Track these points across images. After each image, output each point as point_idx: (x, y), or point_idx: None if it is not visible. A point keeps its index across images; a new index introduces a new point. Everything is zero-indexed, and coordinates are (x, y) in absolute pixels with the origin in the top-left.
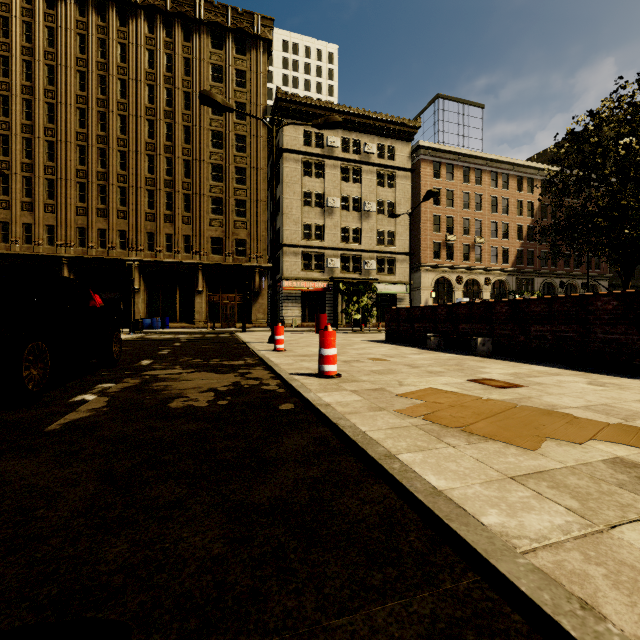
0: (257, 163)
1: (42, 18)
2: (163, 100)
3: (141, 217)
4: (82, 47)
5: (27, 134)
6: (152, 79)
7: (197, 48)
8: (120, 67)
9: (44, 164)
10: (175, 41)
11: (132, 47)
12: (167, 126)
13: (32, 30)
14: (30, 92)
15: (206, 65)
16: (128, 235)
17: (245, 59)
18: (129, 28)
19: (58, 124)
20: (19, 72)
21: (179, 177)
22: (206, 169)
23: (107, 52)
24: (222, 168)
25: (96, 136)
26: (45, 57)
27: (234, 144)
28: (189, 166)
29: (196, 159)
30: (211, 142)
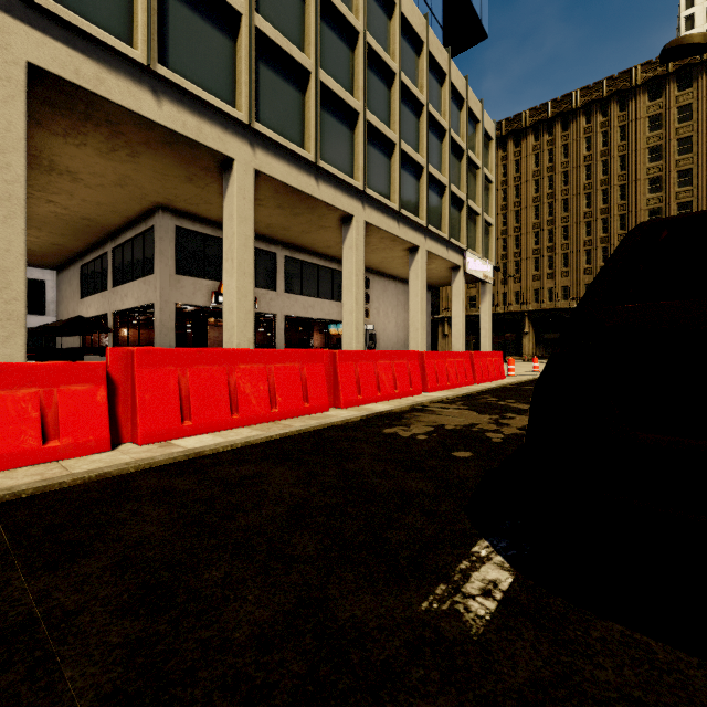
0: (706, 191)
1: (512, 157)
2: (599, 172)
3: (580, 273)
4: (536, 162)
5: (503, 236)
6: (589, 160)
7: (632, 112)
8: (563, 163)
9: (513, 252)
10: (610, 118)
11: (572, 143)
12: (602, 192)
13: (506, 168)
14: (505, 208)
15: (642, 121)
16: (569, 289)
17: (690, 91)
18: (570, 130)
19: (521, 223)
20: (499, 198)
21: (614, 232)
22: (642, 216)
23: (553, 157)
24: (660, 210)
25: (546, 222)
26: (513, 182)
27: (675, 182)
28: (624, 219)
29: (631, 211)
30: (647, 189)
